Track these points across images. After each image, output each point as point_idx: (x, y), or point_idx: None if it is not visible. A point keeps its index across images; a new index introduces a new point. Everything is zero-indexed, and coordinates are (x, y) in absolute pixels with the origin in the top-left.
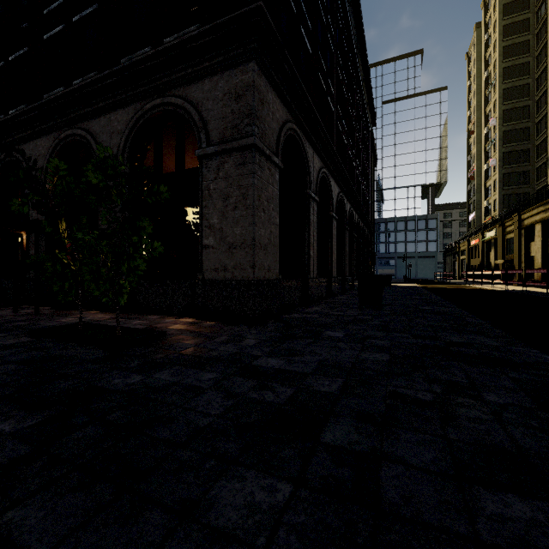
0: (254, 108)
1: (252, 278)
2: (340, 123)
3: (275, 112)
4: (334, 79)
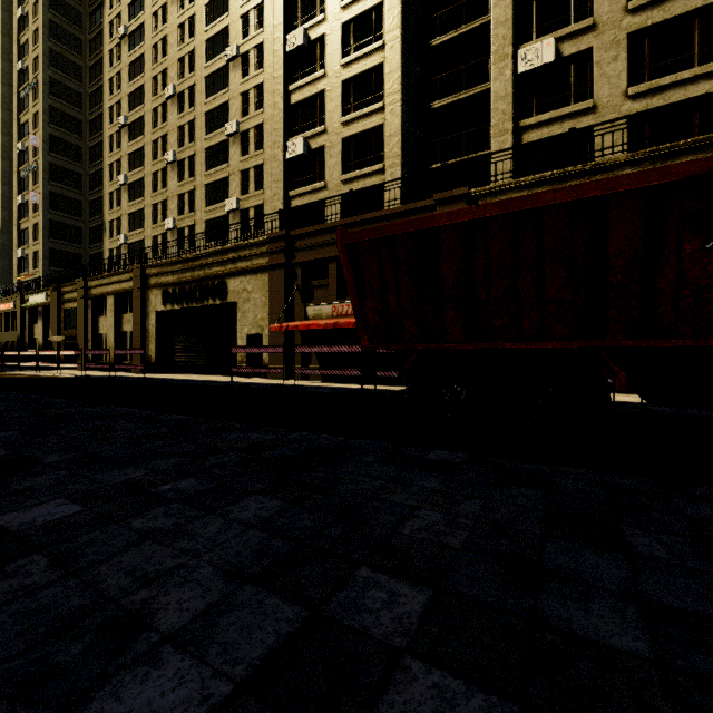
0: None
1: None
2: None
3: None
4: None
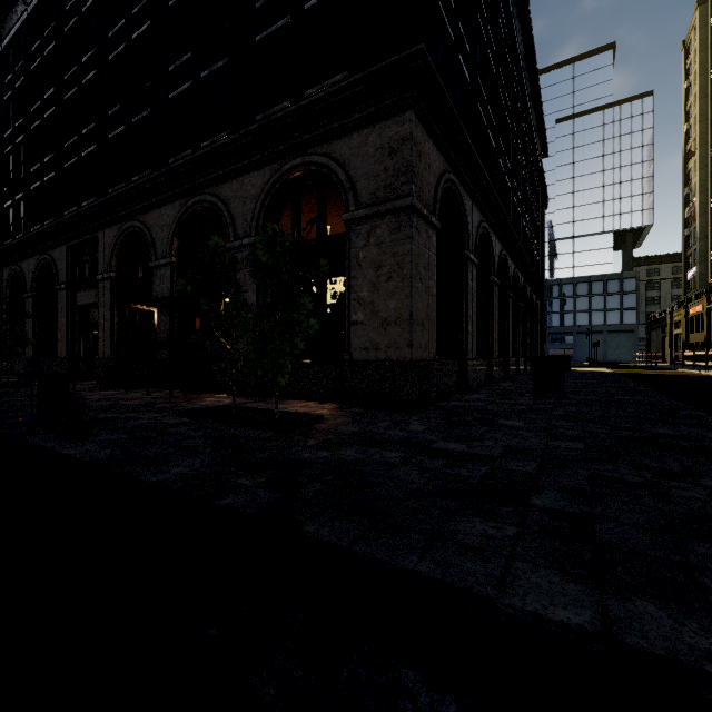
0: (411, 164)
1: (409, 358)
2: (502, 161)
3: (432, 164)
4: (496, 107)
